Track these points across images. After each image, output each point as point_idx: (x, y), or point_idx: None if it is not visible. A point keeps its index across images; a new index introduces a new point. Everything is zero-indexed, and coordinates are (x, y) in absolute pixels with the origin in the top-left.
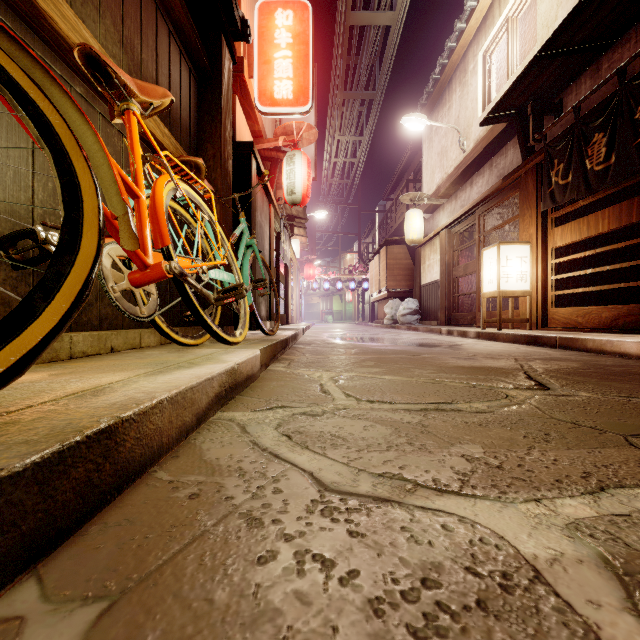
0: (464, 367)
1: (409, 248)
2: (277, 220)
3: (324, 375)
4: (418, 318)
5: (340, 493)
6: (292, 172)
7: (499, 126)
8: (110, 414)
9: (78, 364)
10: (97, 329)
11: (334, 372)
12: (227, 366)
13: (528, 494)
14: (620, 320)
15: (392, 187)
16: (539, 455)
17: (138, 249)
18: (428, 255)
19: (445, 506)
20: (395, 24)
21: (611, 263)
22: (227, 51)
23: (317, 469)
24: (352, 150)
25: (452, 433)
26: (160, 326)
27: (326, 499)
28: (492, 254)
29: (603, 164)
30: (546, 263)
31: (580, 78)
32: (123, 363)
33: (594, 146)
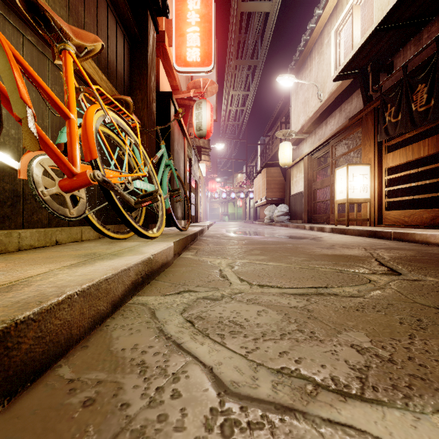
0: (328, 255)
1: (282, 169)
2: (189, 149)
3: (223, 262)
4: (288, 218)
5: (240, 398)
6: (200, 114)
7: (346, 82)
8: (3, 316)
9: (20, 256)
10: (46, 226)
11: (230, 259)
12: (143, 257)
13: (434, 399)
14: (437, 219)
15: (269, 127)
16: (423, 345)
17: (65, 159)
18: (295, 174)
19: (353, 419)
20: (272, 11)
21: (427, 179)
22: (152, 23)
23: (217, 363)
24: (242, 101)
25: (335, 319)
26: (94, 224)
27: (226, 407)
28: (342, 172)
29: (425, 106)
30: (381, 179)
31: (406, 46)
32: (58, 255)
33: (418, 93)
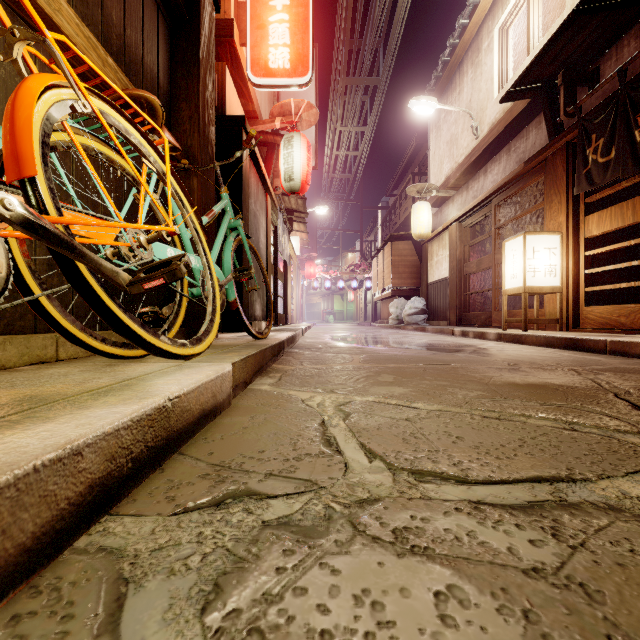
0: (520, 385)
1: (415, 244)
2: (275, 212)
3: (327, 401)
4: (425, 318)
5: None
6: (290, 156)
7: (519, 105)
8: None
9: None
10: None
11: (341, 395)
12: (139, 410)
13: None
14: None
15: (396, 182)
16: None
17: None
18: (436, 251)
19: None
20: None
21: None
22: None
23: None
24: (354, 143)
25: None
26: (66, 329)
27: None
28: (516, 245)
29: None
30: (578, 255)
31: (622, 40)
32: None
33: None
